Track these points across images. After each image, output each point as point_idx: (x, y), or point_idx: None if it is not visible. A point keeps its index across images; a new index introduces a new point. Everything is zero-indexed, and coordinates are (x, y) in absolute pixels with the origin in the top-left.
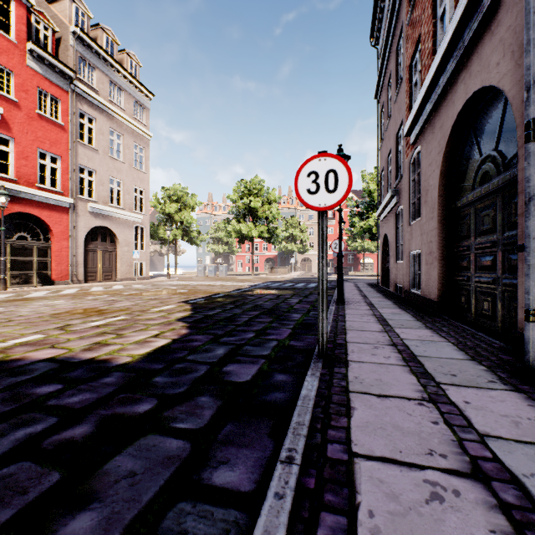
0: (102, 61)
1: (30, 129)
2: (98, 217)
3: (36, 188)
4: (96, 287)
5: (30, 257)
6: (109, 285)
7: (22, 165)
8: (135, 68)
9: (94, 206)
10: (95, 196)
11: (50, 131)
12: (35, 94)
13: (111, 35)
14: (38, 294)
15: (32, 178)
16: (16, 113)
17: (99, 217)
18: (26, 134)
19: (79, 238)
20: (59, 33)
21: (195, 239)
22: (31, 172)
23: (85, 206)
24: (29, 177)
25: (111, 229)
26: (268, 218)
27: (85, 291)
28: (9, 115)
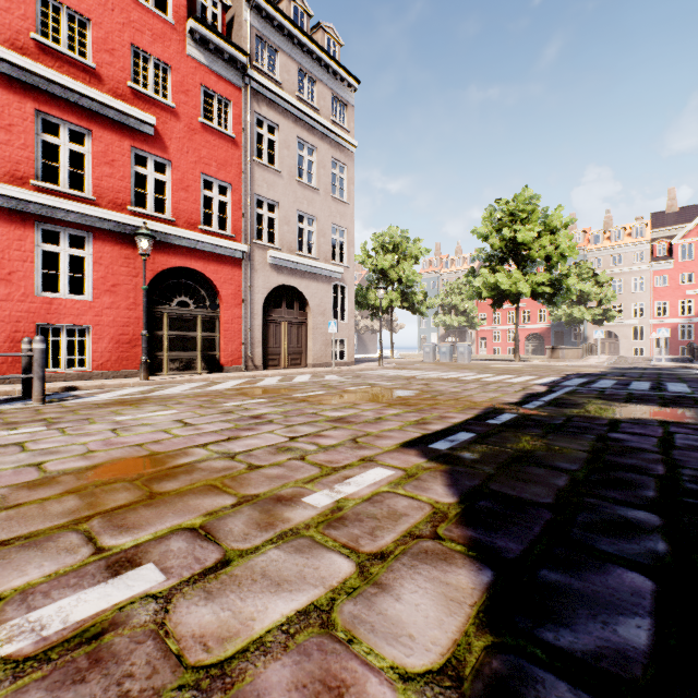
0: (287, 39)
1: (191, 146)
2: (281, 272)
3: (199, 232)
4: (271, 378)
5: (193, 331)
6: (292, 374)
7: (182, 198)
8: (334, 48)
9: (274, 254)
10: (278, 242)
11: (217, 148)
12: (198, 96)
13: (300, 3)
14: (176, 389)
15: (193, 217)
16: (173, 125)
17: (283, 272)
18: (186, 154)
19: (256, 304)
20: (232, 10)
21: (418, 305)
22: (192, 209)
23: (264, 257)
24: (190, 216)
25: (299, 289)
26: (550, 259)
27: (247, 385)
28: (165, 129)
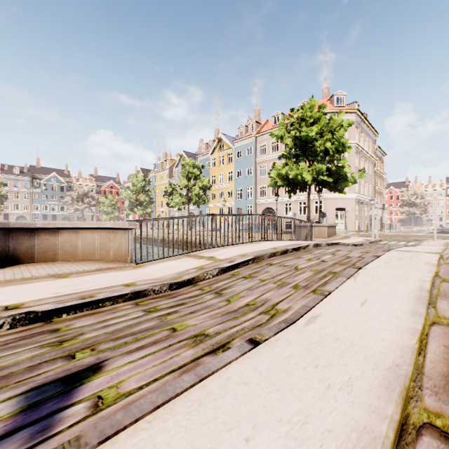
0: None
1: None
2: None
3: None
4: None
5: None
6: None
7: None
8: None
9: None
10: None
11: None
12: None
13: None
14: None
15: None
16: None
17: None
18: None
19: None
20: None
21: None
22: None
23: None
24: None
25: None
26: (422, 206)
27: None
28: None
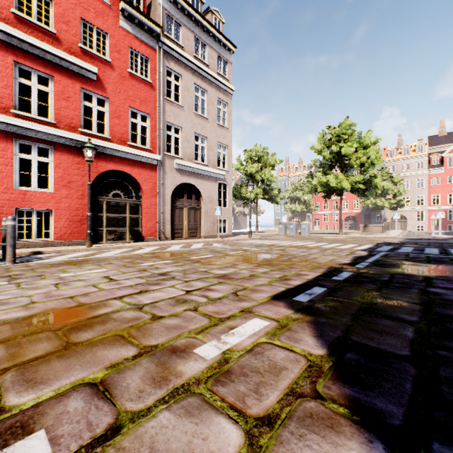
0: (187, 17)
1: (122, 88)
2: (183, 174)
3: (127, 146)
4: (176, 246)
5: (123, 213)
6: (190, 243)
7: (116, 124)
8: (219, 25)
9: (179, 162)
10: (181, 153)
11: (140, 90)
12: (127, 54)
13: None
14: (110, 253)
15: (124, 136)
16: (110, 73)
17: (185, 174)
18: (118, 93)
19: (166, 195)
20: None
21: (275, 197)
22: (123, 131)
23: (172, 163)
24: (121, 136)
25: (195, 186)
26: (364, 165)
27: (159, 250)
28: (104, 76)
